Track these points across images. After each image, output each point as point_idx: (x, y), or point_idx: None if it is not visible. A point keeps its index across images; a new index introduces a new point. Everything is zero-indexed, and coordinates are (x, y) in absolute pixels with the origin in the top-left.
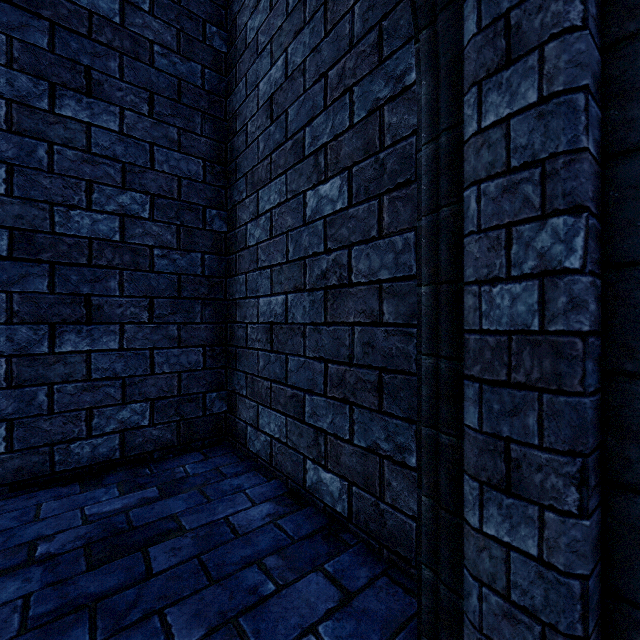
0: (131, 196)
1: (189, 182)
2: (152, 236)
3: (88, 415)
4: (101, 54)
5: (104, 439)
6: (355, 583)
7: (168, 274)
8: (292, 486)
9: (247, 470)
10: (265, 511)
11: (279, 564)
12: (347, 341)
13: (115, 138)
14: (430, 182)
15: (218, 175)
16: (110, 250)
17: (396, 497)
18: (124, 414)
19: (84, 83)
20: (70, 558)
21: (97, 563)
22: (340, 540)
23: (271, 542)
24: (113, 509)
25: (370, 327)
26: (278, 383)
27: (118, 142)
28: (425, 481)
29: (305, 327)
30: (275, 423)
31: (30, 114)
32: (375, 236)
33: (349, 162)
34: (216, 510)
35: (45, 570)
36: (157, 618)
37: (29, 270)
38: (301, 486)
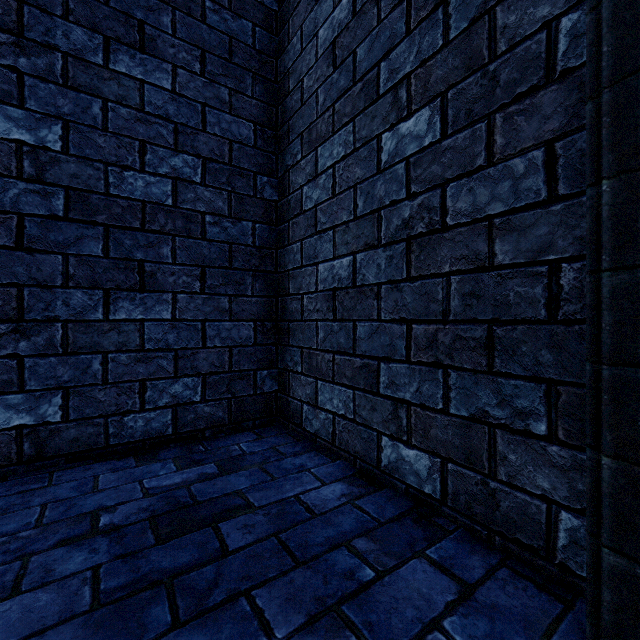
0: (183, 159)
1: (240, 146)
2: (204, 202)
3: (141, 387)
4: (154, 8)
5: (157, 413)
6: (470, 573)
7: (219, 243)
8: (362, 467)
9: (306, 450)
10: (338, 491)
11: (371, 547)
12: (440, 295)
13: (167, 97)
14: (621, 38)
15: (269, 140)
16: (163, 215)
17: (515, 473)
18: (176, 388)
19: (137, 38)
20: (136, 530)
21: (166, 537)
22: (435, 525)
23: (355, 523)
24: (173, 483)
25: (474, 274)
26: (343, 354)
27: (170, 101)
28: (610, 437)
29: (379, 287)
30: (339, 398)
31: (85, 69)
32: (482, 165)
33: (443, 86)
34: (283, 488)
35: (111, 541)
36: (245, 600)
37: (84, 232)
38: (374, 466)
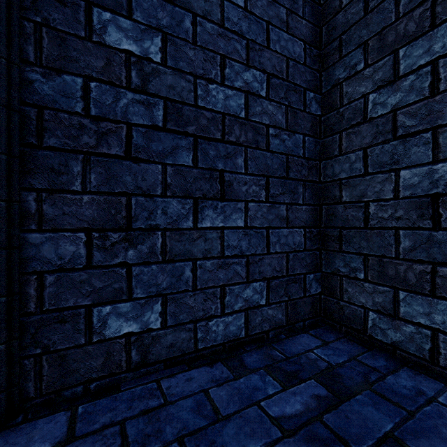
0: (252, 74)
1: (294, 63)
2: (267, 115)
3: (221, 292)
4: None
5: (233, 317)
6: None
7: (279, 154)
8: None
9: (395, 365)
10: None
11: None
12: None
13: (241, 14)
14: None
15: (314, 58)
16: (237, 127)
17: None
18: (247, 292)
19: None
20: None
21: None
22: None
23: None
24: (297, 411)
25: None
26: None
27: (243, 18)
28: None
29: None
30: None
31: None
32: None
33: None
34: (443, 434)
35: None
36: None
37: (178, 142)
38: None
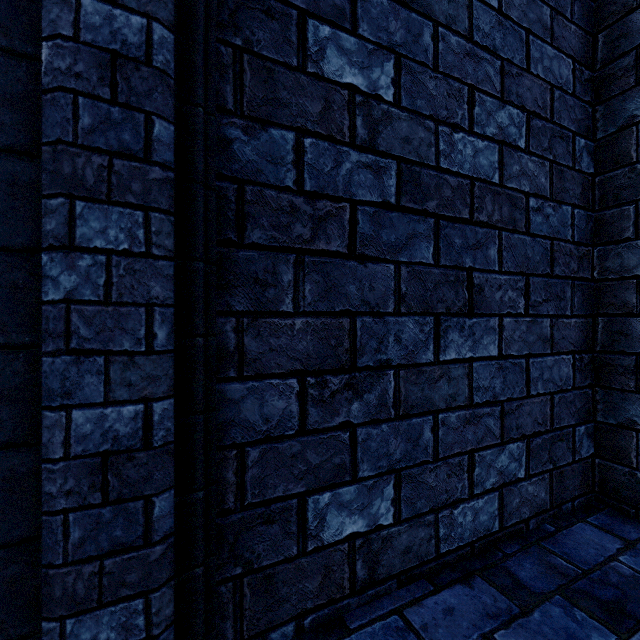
0: (508, 113)
1: (560, 94)
2: (527, 177)
3: (469, 462)
4: None
5: (484, 500)
6: None
7: (541, 238)
8: None
9: None
10: None
11: None
12: None
13: (494, 19)
14: None
15: (585, 84)
16: (489, 198)
17: None
18: (502, 460)
19: None
20: None
21: None
22: None
23: None
24: None
25: None
26: None
27: (496, 26)
28: None
29: None
30: None
31: None
32: None
33: None
34: None
35: None
36: None
37: (414, 227)
38: None
